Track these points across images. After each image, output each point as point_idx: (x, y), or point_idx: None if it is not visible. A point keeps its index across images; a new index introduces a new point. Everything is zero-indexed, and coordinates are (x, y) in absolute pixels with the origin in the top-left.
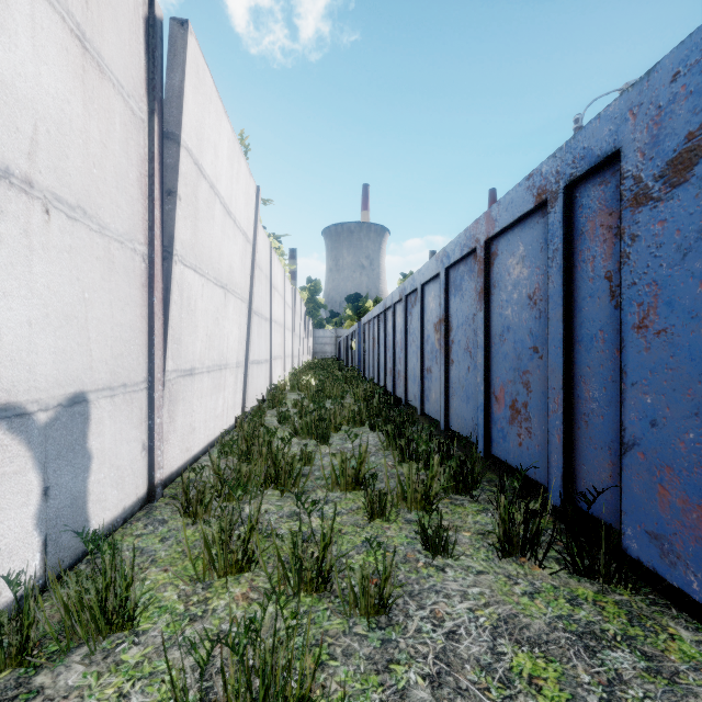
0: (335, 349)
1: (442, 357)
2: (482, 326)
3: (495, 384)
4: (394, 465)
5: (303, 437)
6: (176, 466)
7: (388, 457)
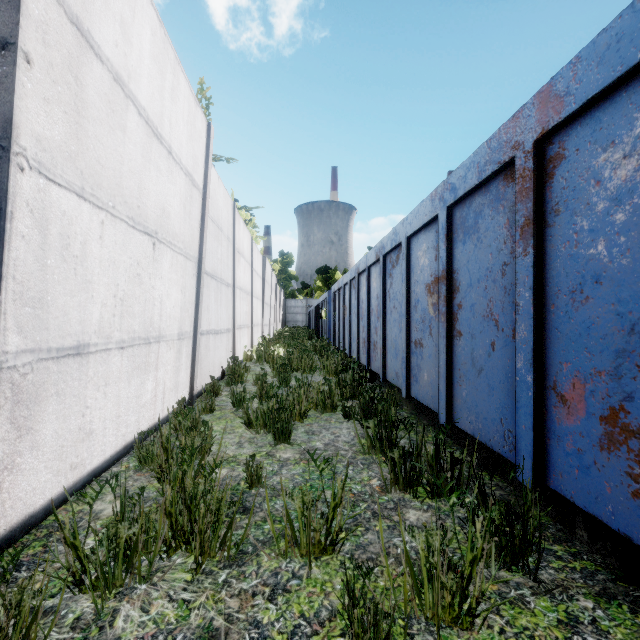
0: (306, 318)
1: (442, 327)
2: (528, 278)
3: (557, 373)
4: (383, 489)
5: (258, 430)
6: (42, 501)
7: (372, 469)
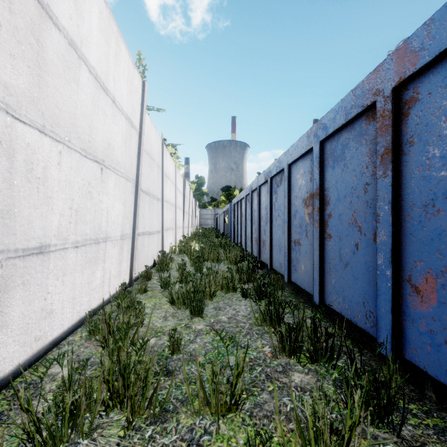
0: (214, 222)
1: (316, 231)
2: (387, 195)
3: (412, 269)
4: (273, 356)
5: (179, 306)
6: (11, 367)
7: (264, 338)
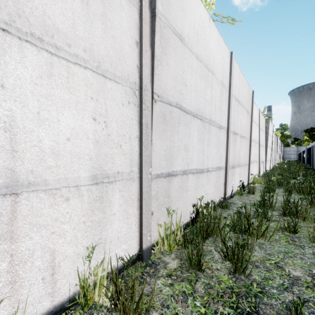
0: (296, 156)
1: None
2: None
3: None
4: None
5: None
6: None
7: None
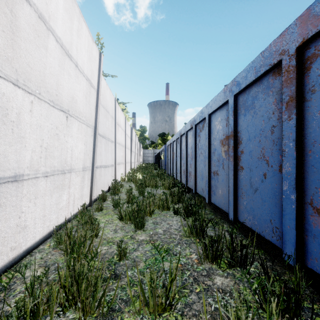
0: (153, 159)
1: (231, 164)
2: (292, 134)
3: (314, 194)
4: (199, 262)
5: (126, 222)
6: None
7: (191, 247)
